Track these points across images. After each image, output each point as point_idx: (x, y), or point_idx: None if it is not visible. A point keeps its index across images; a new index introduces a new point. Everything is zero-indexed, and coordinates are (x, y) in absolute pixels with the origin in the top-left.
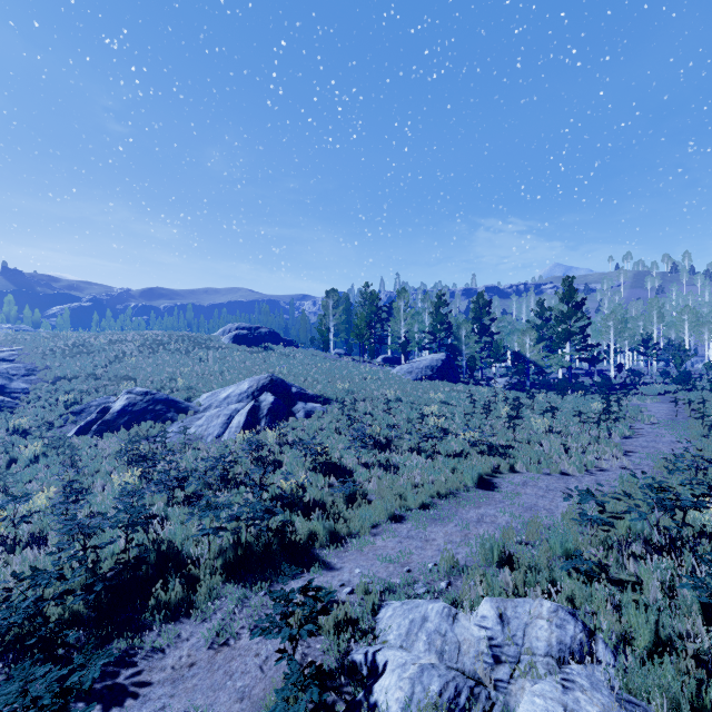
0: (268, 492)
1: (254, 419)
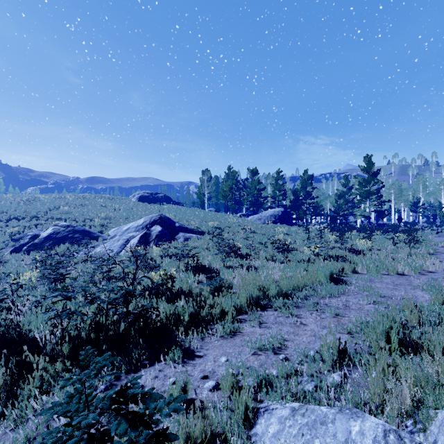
0: (140, 284)
1: (145, 242)
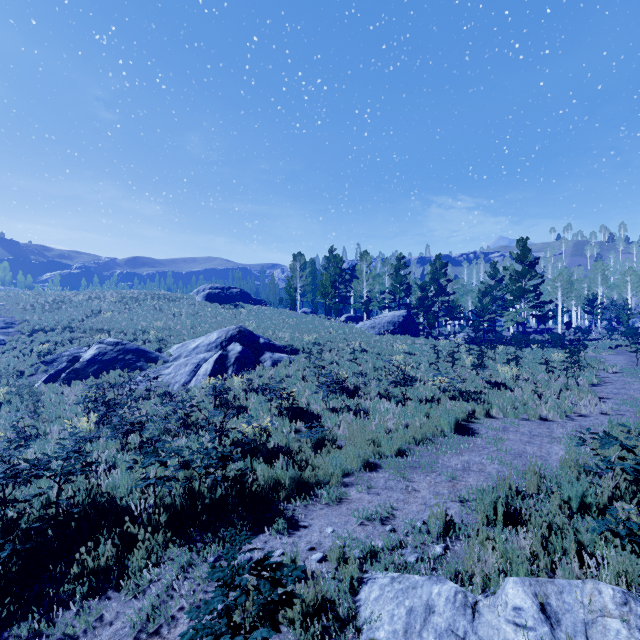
0: (229, 437)
1: (221, 368)
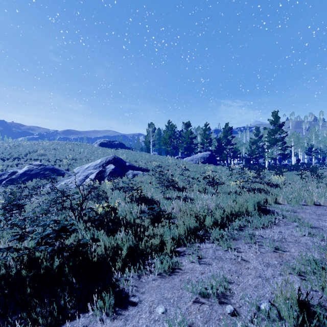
0: (86, 215)
1: (100, 177)
